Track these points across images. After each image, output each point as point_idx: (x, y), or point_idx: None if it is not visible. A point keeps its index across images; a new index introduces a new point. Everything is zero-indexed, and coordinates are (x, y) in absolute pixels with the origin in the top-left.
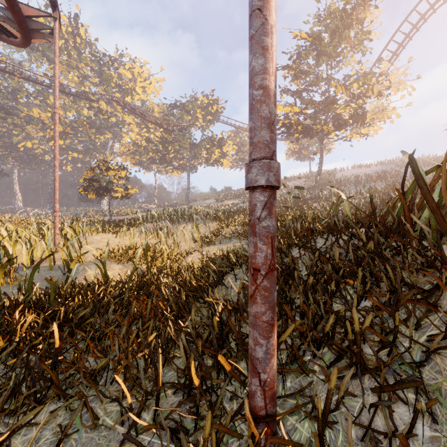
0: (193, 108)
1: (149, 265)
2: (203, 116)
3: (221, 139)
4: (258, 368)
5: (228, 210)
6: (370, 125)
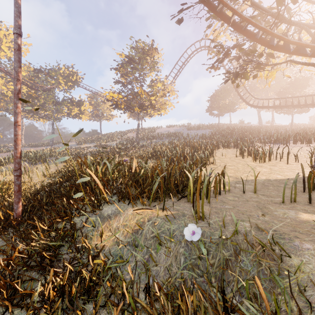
0: (56, 75)
1: (2, 193)
2: (65, 82)
3: (80, 101)
4: (15, 210)
5: (78, 153)
6: (159, 111)
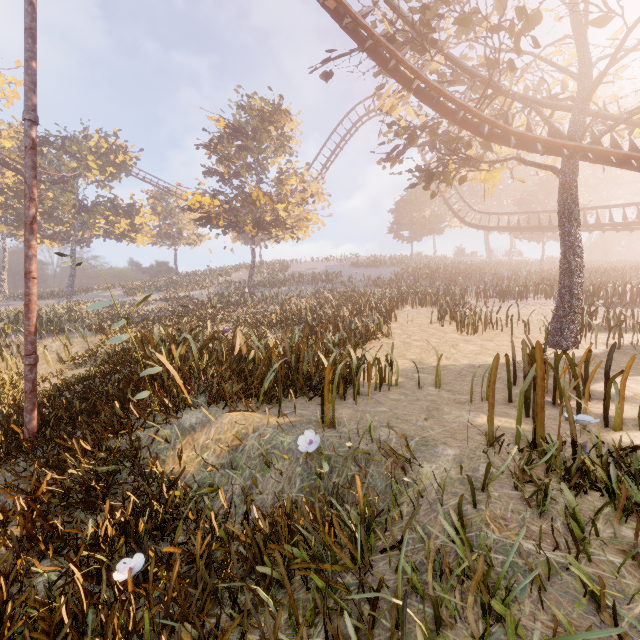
0: (81, 152)
1: None
2: (100, 167)
3: (131, 206)
4: (27, 425)
5: (130, 315)
6: (293, 232)
